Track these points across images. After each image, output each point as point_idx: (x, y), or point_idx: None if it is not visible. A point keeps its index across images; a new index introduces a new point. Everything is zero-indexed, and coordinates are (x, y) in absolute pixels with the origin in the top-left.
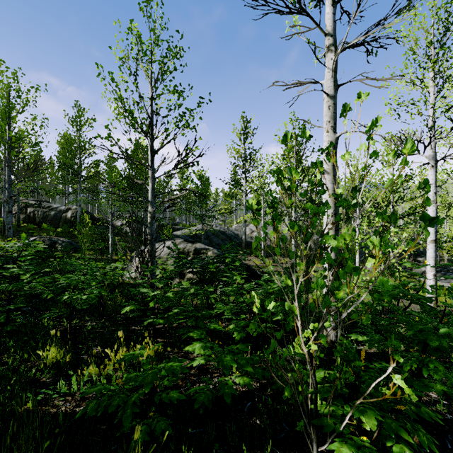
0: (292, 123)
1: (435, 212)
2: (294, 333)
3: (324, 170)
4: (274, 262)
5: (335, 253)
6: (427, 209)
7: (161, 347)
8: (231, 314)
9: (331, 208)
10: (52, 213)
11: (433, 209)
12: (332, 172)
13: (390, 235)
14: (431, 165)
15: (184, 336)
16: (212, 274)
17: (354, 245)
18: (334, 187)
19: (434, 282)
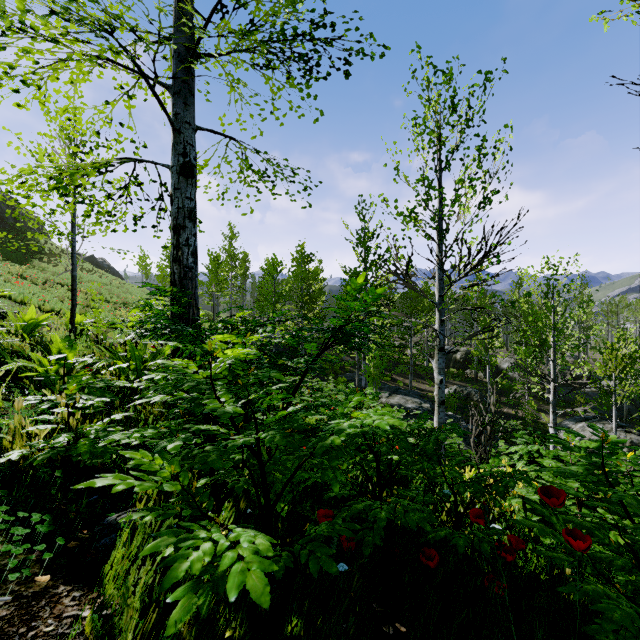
0: None
1: None
2: None
3: None
4: None
5: None
6: None
7: None
8: None
9: None
10: None
11: None
12: None
13: None
14: None
15: None
16: None
17: None
18: None
19: None
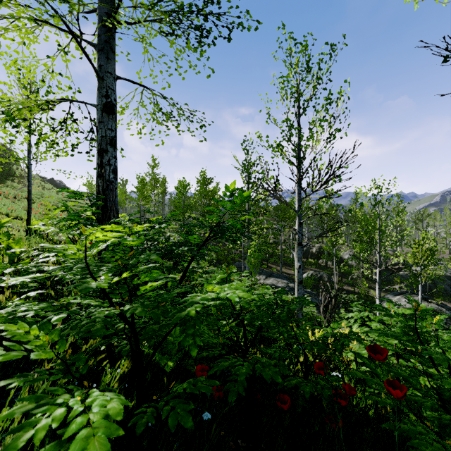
0: None
1: None
2: None
3: None
4: None
5: None
6: None
7: None
8: None
9: None
10: (304, 249)
11: None
12: None
13: None
14: None
15: None
16: None
17: None
18: None
19: None
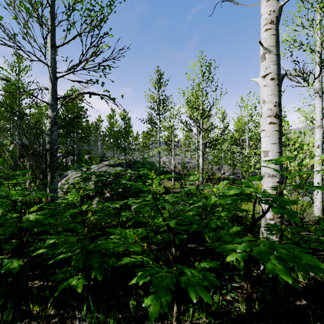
0: (200, 62)
1: (322, 135)
2: (220, 255)
3: (265, 47)
4: (182, 184)
5: (279, 154)
6: (315, 133)
7: (24, 305)
8: (142, 250)
9: (274, 96)
10: None
11: (320, 132)
12: (275, 50)
13: (303, 148)
14: (318, 96)
15: (61, 287)
16: (124, 189)
17: (248, 167)
18: (277, 70)
19: (321, 195)
